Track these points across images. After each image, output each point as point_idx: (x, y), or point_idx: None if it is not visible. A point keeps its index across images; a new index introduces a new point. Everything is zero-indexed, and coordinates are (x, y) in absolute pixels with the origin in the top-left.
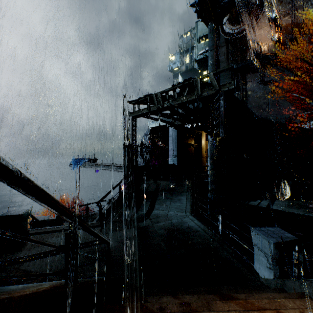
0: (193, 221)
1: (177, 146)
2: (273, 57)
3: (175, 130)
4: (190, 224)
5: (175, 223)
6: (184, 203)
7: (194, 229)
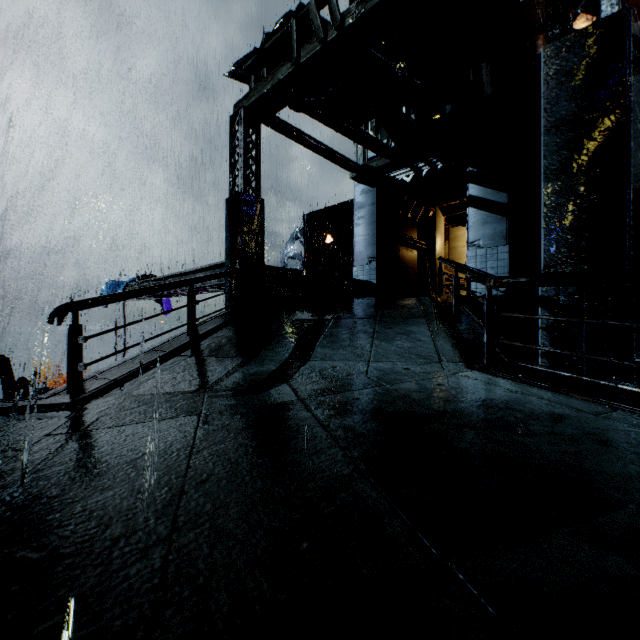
0: (498, 384)
1: (377, 233)
2: None
3: (370, 190)
4: (486, 393)
5: (413, 394)
6: (424, 340)
7: (530, 411)
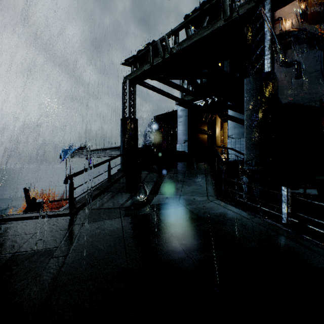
0: (224, 206)
1: (188, 129)
2: (298, 33)
3: (185, 109)
4: (219, 210)
5: (194, 210)
6: (203, 185)
7: (229, 217)
